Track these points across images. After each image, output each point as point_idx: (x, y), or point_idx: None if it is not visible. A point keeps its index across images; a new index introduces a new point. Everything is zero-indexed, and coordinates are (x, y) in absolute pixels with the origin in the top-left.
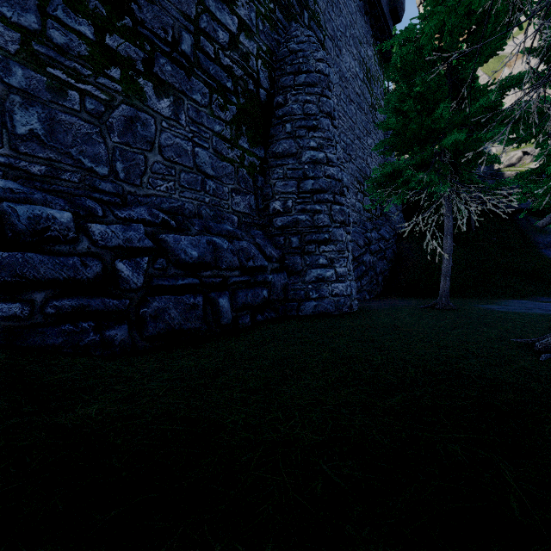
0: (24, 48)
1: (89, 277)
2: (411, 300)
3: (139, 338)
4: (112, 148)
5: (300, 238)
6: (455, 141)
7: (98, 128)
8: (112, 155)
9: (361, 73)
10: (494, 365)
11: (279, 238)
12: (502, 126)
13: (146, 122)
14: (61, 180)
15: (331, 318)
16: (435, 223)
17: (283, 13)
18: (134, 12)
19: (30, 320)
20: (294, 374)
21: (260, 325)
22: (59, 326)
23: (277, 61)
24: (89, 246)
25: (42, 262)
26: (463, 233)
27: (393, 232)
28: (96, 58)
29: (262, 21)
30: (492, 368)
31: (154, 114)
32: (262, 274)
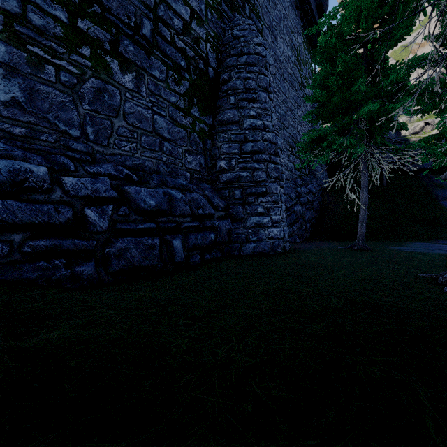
0: (7, 28)
1: (61, 221)
2: (334, 243)
3: (104, 273)
4: (83, 114)
5: (242, 191)
6: (370, 111)
7: (71, 97)
8: (83, 120)
9: (292, 57)
10: (405, 296)
11: (224, 191)
12: (409, 97)
13: (113, 93)
14: (39, 140)
15: (267, 257)
16: (353, 180)
17: (228, 5)
18: (102, 1)
19: (9, 258)
20: (234, 304)
21: (208, 263)
22: (35, 263)
23: (223, 45)
24: (62, 195)
25: (20, 208)
26: (376, 188)
27: (318, 187)
28: (70, 39)
29: (210, 11)
30: (403, 298)
31: (119, 87)
32: (210, 220)
